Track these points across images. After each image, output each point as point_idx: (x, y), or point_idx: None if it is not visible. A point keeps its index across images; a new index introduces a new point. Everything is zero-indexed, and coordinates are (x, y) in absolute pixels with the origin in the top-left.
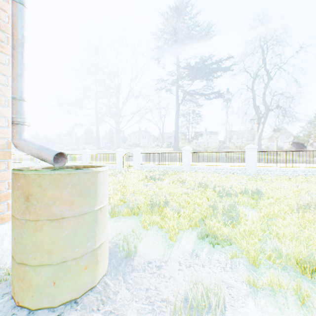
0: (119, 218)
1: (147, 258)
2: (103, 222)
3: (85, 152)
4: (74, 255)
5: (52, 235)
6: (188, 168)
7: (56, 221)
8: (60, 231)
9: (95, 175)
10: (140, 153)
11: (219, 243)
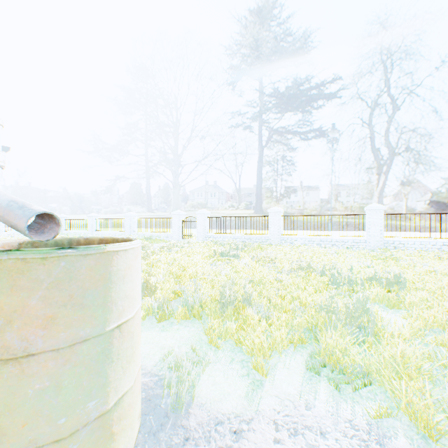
0: (170, 324)
1: (215, 412)
2: (126, 352)
3: (128, 215)
4: (56, 433)
5: (2, 395)
6: (278, 239)
7: (11, 364)
8: (22, 385)
9: (105, 260)
10: (207, 217)
11: (350, 384)
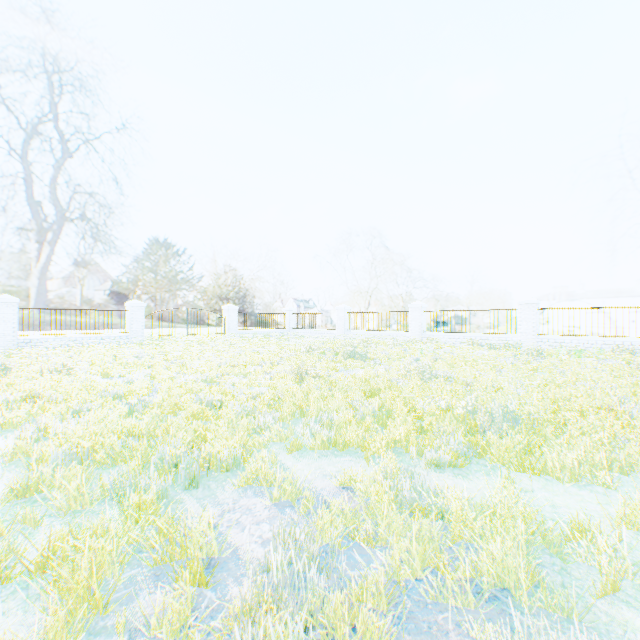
0: None
1: None
2: None
3: None
4: None
5: None
6: None
7: None
8: None
9: None
10: None
11: None
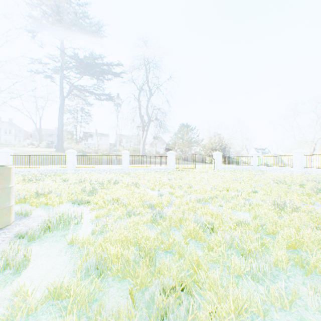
0: None
1: (40, 215)
2: (13, 194)
3: None
4: (0, 207)
5: None
6: (73, 170)
7: None
8: None
9: (10, 169)
10: (10, 155)
11: (84, 202)
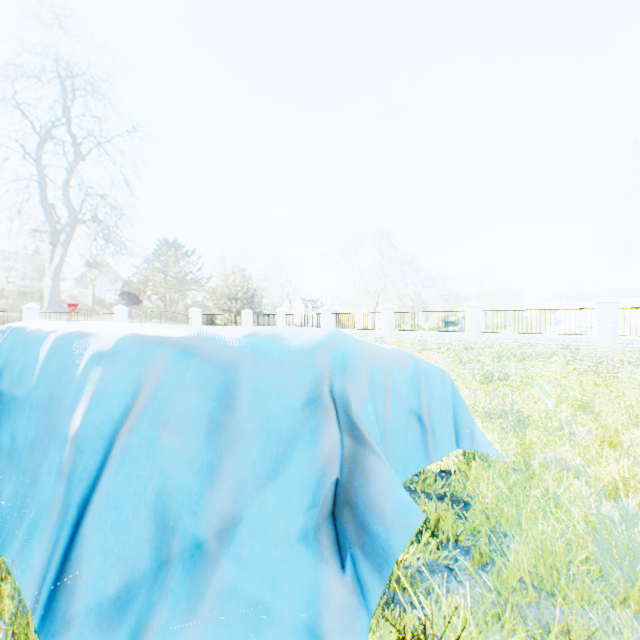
0: None
1: None
2: None
3: None
4: None
5: None
6: None
7: None
8: None
9: None
10: None
11: None
